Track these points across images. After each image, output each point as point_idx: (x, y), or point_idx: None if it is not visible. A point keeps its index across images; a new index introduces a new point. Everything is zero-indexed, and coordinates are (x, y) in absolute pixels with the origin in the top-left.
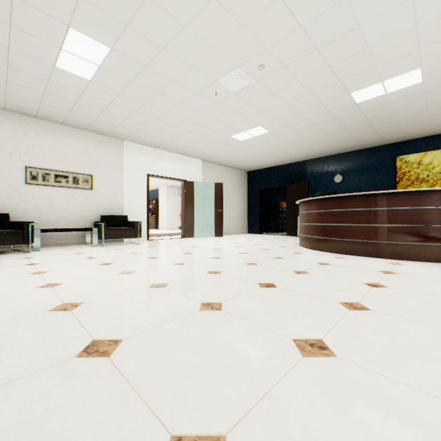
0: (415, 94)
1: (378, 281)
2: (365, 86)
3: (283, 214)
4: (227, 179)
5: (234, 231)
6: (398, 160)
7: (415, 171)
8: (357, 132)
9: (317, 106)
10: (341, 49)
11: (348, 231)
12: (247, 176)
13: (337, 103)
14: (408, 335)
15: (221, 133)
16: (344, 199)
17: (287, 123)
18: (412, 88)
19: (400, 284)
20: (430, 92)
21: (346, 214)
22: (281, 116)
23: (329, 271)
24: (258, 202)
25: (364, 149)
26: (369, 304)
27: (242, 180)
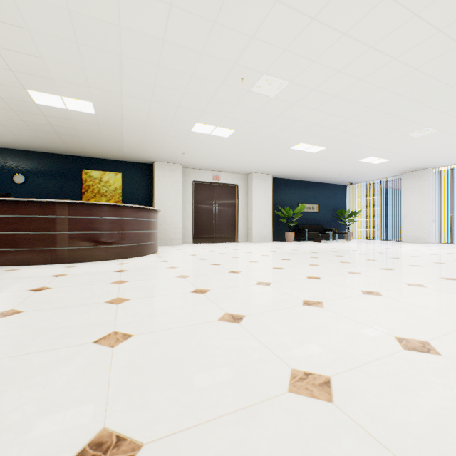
0: (92, 121)
1: (46, 285)
2: (45, 91)
3: None
4: None
5: None
6: (85, 173)
7: (98, 186)
8: (42, 134)
9: None
10: (9, 37)
11: (24, 240)
12: None
13: (11, 91)
14: (50, 319)
15: None
16: (20, 204)
17: None
18: (89, 115)
19: (65, 283)
20: (103, 125)
21: (22, 221)
22: None
23: None
24: None
25: (52, 154)
26: (25, 307)
27: None
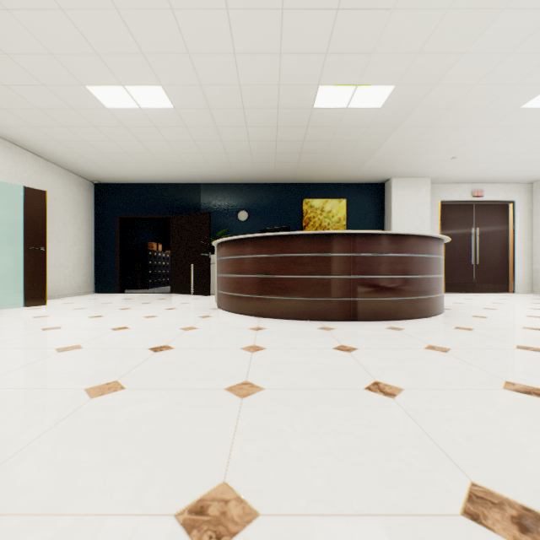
0: (362, 123)
1: (495, 375)
2: (340, 82)
3: (155, 261)
4: (53, 188)
5: (68, 291)
6: (305, 204)
7: (319, 217)
8: (282, 157)
9: (271, 87)
10: None
11: (320, 287)
12: (95, 190)
13: (296, 95)
14: None
15: (63, 64)
16: (315, 239)
17: (212, 103)
18: (367, 113)
19: (524, 375)
20: (372, 127)
21: (317, 261)
22: (212, 80)
23: (397, 367)
24: (117, 240)
25: (272, 184)
26: None
27: (84, 197)
